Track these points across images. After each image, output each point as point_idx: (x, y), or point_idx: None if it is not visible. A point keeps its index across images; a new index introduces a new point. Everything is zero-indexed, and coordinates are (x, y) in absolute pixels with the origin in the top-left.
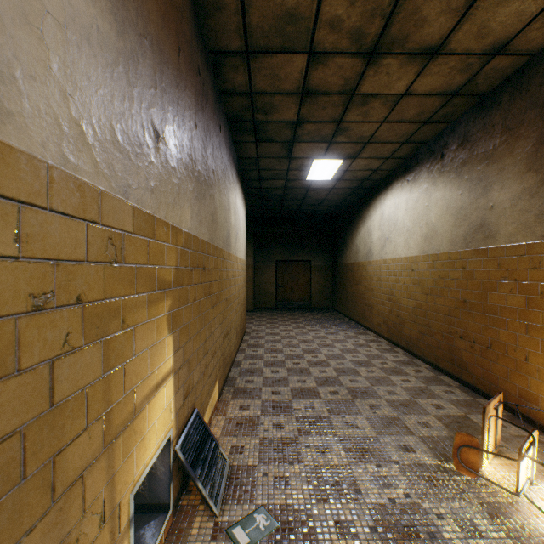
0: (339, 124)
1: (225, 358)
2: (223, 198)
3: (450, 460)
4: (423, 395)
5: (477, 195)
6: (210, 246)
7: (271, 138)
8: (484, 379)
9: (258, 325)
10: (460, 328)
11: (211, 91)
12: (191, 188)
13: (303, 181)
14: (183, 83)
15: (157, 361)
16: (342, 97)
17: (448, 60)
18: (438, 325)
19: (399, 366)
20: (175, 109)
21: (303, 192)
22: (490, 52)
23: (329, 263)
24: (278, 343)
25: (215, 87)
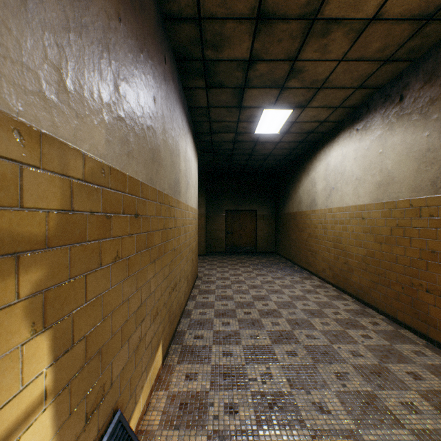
0: (294, 63)
1: (172, 312)
2: (169, 139)
3: None
4: (392, 358)
5: None
6: (148, 189)
7: (222, 83)
8: None
9: (210, 269)
10: (426, 281)
11: (149, 2)
12: (108, 99)
13: (252, 134)
14: None
15: None
16: (302, 23)
17: None
18: (395, 276)
19: (354, 317)
20: None
21: (251, 146)
22: None
23: (272, 212)
24: (228, 289)
25: (157, 6)
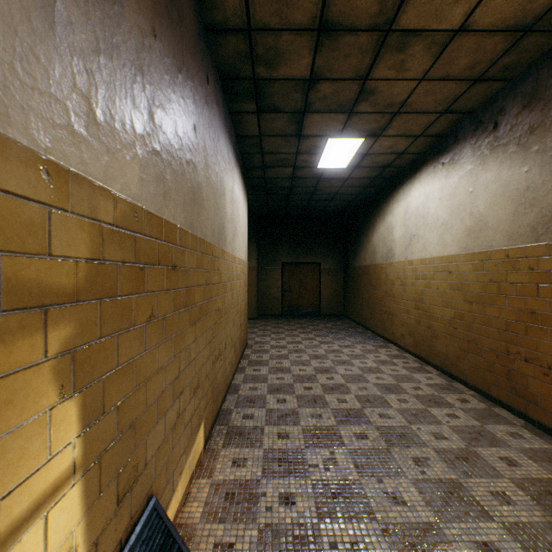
0: (364, 83)
1: (216, 386)
2: (212, 176)
3: None
4: (483, 441)
5: None
6: (187, 236)
7: (276, 107)
8: None
9: (262, 335)
10: (525, 348)
11: (189, 11)
12: (142, 129)
13: (314, 169)
14: None
15: (5, 479)
16: (374, 36)
17: None
18: (489, 342)
19: (438, 393)
20: None
21: (314, 183)
22: None
23: (340, 265)
24: (285, 359)
25: (198, 15)
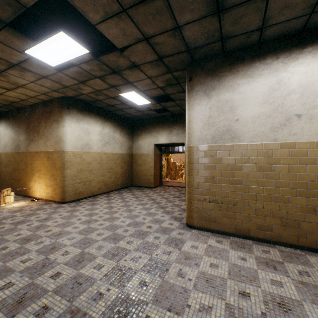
0: None
1: None
2: None
3: None
4: None
5: (17, 136)
6: None
7: None
8: (19, 190)
9: None
10: (14, 177)
11: None
12: None
13: None
14: None
15: None
16: None
17: None
18: (8, 177)
19: None
20: None
21: None
22: (13, 102)
23: None
24: None
25: None
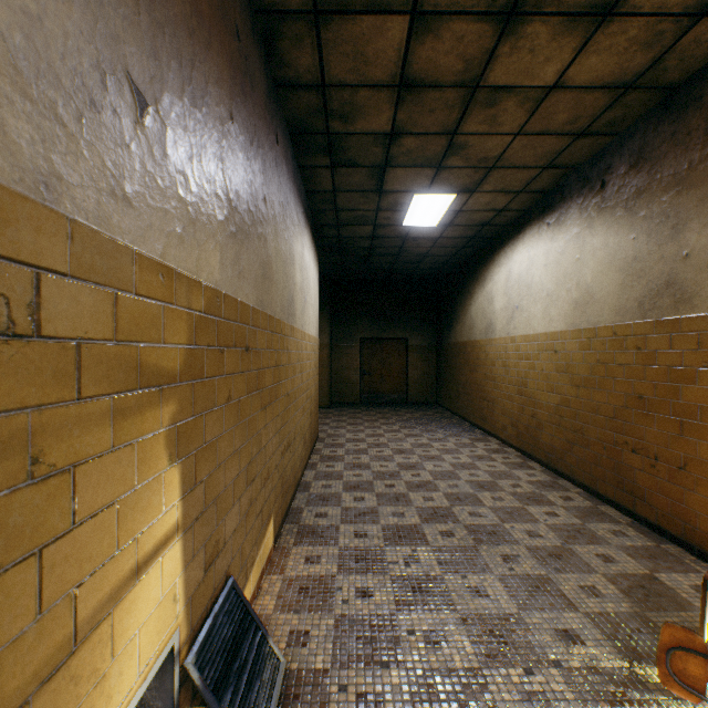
0: (453, 138)
1: (286, 481)
2: (281, 244)
3: (643, 659)
4: (581, 539)
5: (661, 240)
6: (259, 315)
7: (353, 161)
8: (674, 515)
9: (336, 427)
10: (632, 437)
11: (260, 75)
12: (222, 216)
13: (399, 227)
14: (203, 35)
15: (141, 520)
16: (460, 92)
17: (627, 26)
18: (596, 432)
19: (539, 491)
20: (186, 71)
21: (398, 243)
22: (694, 10)
23: (432, 341)
24: (363, 455)
25: (268, 74)
